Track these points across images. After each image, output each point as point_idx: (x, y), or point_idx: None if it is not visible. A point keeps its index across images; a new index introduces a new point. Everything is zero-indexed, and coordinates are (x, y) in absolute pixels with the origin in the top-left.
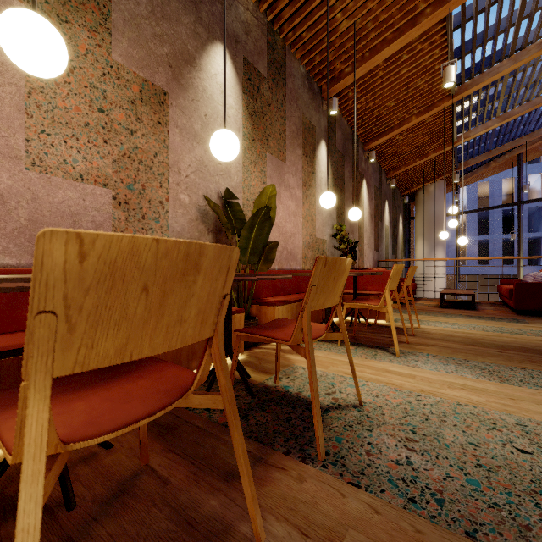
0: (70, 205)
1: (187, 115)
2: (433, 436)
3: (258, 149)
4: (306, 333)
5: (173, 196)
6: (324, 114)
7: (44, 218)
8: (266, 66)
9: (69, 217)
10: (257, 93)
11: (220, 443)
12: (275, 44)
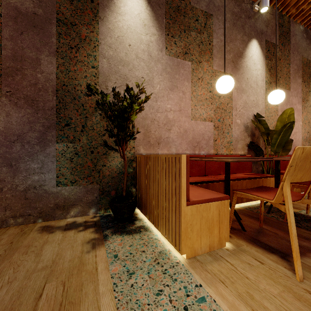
0: (202, 131)
1: (239, 82)
2: None
3: (273, 87)
4: None
5: (233, 121)
6: None
7: (195, 136)
8: (277, 38)
9: (201, 135)
10: (272, 56)
11: None
12: (283, 22)
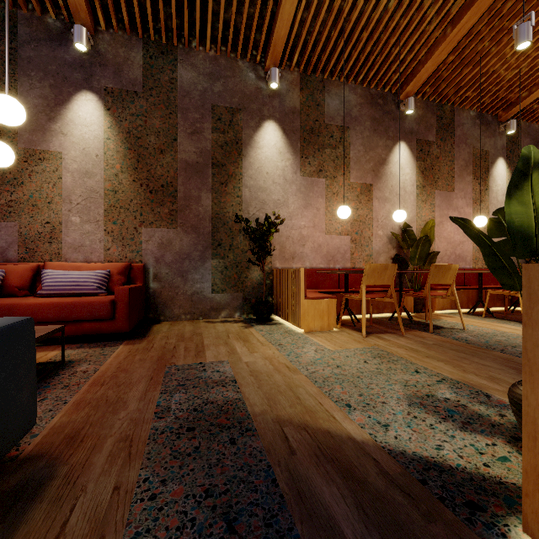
0: (337, 245)
1: (381, 191)
2: (489, 337)
3: (428, 191)
4: (427, 291)
5: (374, 233)
6: (502, 134)
7: (330, 250)
8: (435, 133)
9: (336, 249)
10: (427, 156)
11: (395, 326)
12: (443, 113)
